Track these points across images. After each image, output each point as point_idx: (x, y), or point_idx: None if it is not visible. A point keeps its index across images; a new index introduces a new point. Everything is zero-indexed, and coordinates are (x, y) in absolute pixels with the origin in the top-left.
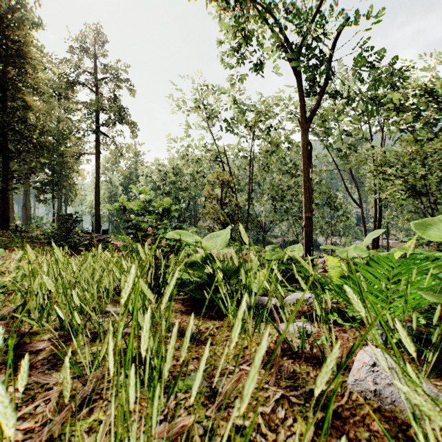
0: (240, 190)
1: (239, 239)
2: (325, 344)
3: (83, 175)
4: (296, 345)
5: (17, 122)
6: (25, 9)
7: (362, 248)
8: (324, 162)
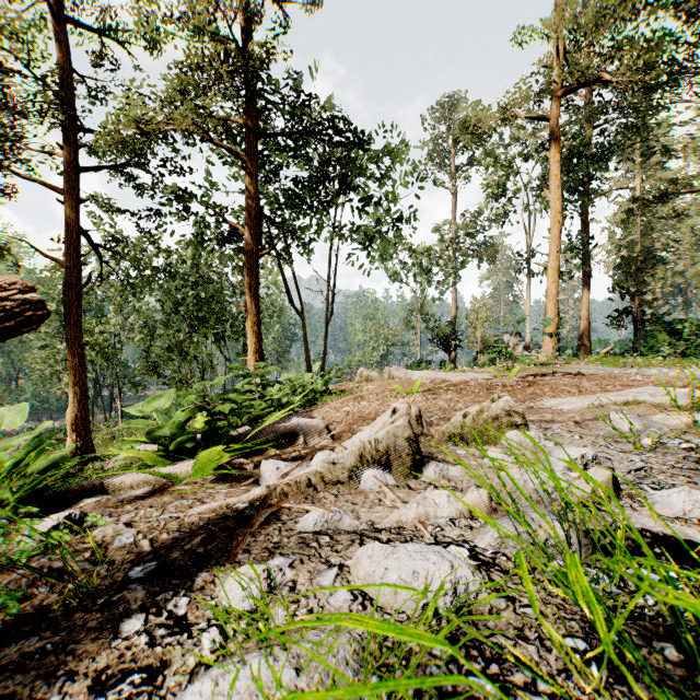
0: None
1: None
2: None
3: None
4: None
5: None
6: None
7: None
8: None
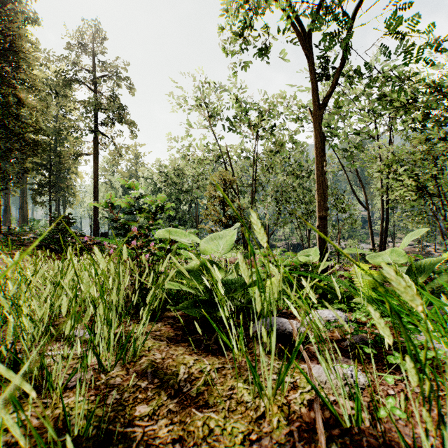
0: (243, 192)
1: (241, 242)
2: (422, 439)
3: (81, 177)
4: (348, 416)
5: (8, 118)
6: (19, 3)
7: (400, 253)
8: (330, 163)
